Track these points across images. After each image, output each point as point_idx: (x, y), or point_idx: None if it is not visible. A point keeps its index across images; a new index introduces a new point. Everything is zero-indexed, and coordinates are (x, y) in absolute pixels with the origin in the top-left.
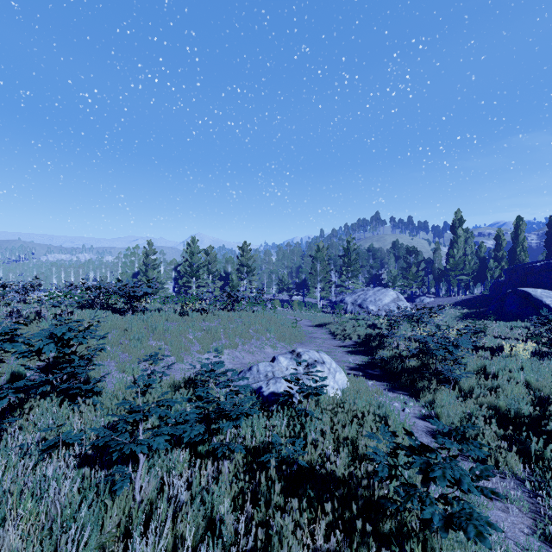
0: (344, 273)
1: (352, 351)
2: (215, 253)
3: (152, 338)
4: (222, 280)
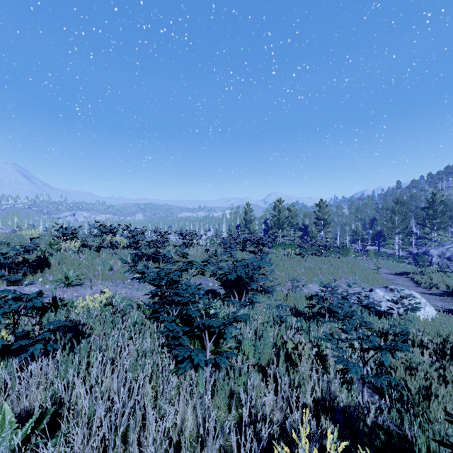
0: (428, 226)
1: (439, 298)
2: (295, 209)
3: (276, 270)
4: (300, 231)
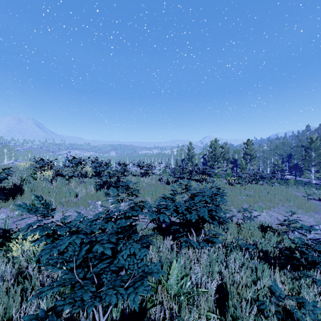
0: None
1: None
2: (227, 147)
3: None
4: (231, 164)
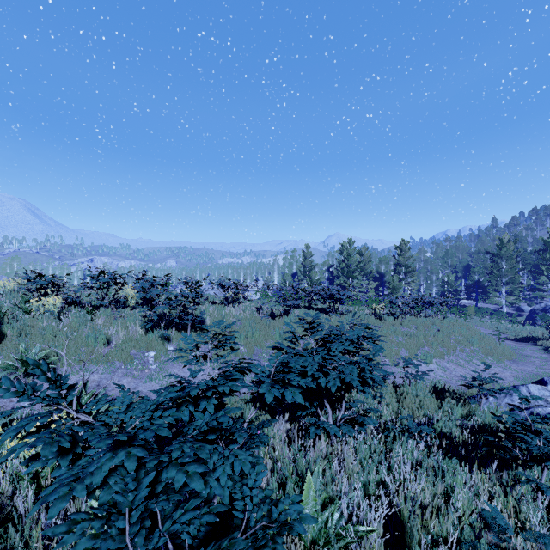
0: (545, 274)
1: None
2: (369, 253)
3: None
4: (374, 281)
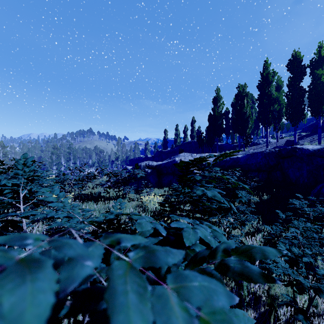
0: (69, 161)
1: None
2: None
3: None
4: None
